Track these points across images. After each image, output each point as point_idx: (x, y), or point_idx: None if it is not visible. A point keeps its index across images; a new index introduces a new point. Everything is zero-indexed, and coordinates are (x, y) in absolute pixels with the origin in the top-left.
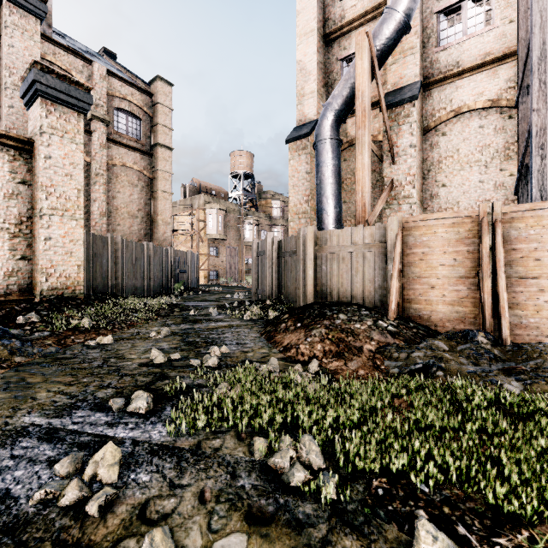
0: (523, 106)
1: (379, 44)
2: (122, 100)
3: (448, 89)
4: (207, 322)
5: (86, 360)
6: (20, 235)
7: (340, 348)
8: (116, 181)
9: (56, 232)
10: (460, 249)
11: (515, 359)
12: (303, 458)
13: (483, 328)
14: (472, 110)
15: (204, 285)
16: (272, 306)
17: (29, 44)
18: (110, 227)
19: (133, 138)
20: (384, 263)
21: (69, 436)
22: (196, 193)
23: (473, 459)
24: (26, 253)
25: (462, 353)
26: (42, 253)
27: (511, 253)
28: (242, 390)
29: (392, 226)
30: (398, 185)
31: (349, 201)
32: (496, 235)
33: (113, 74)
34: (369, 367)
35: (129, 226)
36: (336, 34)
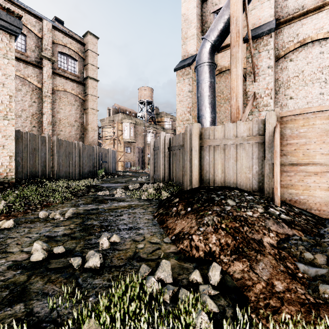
0: None
1: None
2: (64, 47)
3: (295, 26)
4: (111, 202)
5: None
6: None
7: (237, 242)
8: (60, 101)
9: None
10: None
11: None
12: None
13: None
14: (314, 40)
15: (121, 171)
16: (164, 188)
17: None
18: (55, 132)
19: (71, 72)
20: (262, 153)
21: None
22: (116, 113)
23: None
24: None
25: None
26: None
27: None
28: None
29: (270, 120)
30: (258, 97)
31: (219, 112)
32: None
33: (57, 28)
34: (284, 276)
35: (69, 132)
36: None
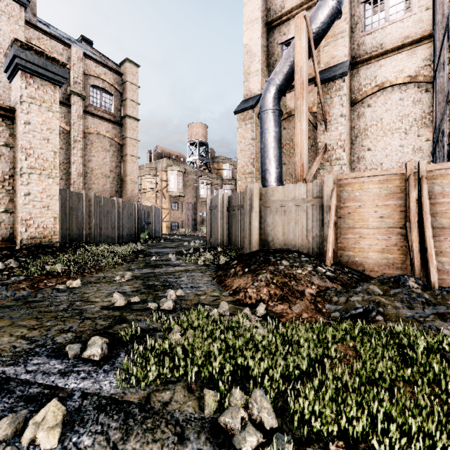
0: (440, 80)
1: (315, 28)
2: (97, 79)
3: (373, 67)
4: (166, 267)
5: (54, 303)
6: (3, 191)
7: (284, 292)
8: (92, 146)
9: (34, 188)
10: (389, 203)
11: (446, 303)
12: (254, 416)
13: (411, 273)
14: (393, 84)
15: (166, 234)
16: (223, 252)
17: (14, 27)
18: (87, 185)
19: (105, 110)
20: (321, 215)
21: (19, 387)
22: (160, 157)
23: (436, 421)
24: (9, 206)
25: (396, 297)
26: (22, 206)
27: (435, 207)
28: (194, 336)
29: (328, 183)
30: (330, 149)
31: (288, 163)
32: (422, 190)
33: (89, 56)
34: (312, 311)
35: (103, 185)
36: (277, 22)
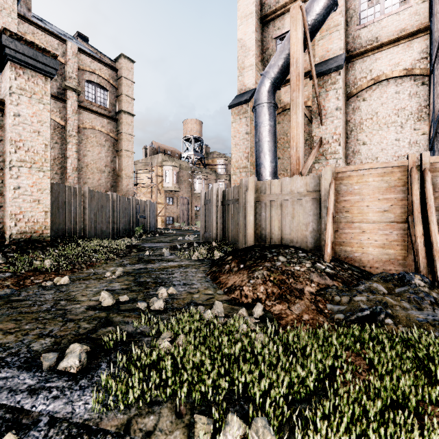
0: (438, 71)
1: (310, 20)
2: (92, 74)
3: (368, 61)
4: (159, 262)
5: (37, 302)
6: None
7: (282, 291)
8: (87, 141)
9: (24, 182)
10: (389, 196)
11: None
12: None
13: (416, 270)
14: (389, 78)
15: (161, 228)
16: (217, 247)
17: (7, 20)
18: (82, 180)
19: (101, 105)
20: (318, 209)
21: None
22: (155, 153)
23: None
24: None
25: (402, 296)
26: (11, 200)
27: None
28: (185, 344)
29: (326, 176)
30: (326, 143)
31: (283, 158)
32: (425, 182)
33: (84, 51)
34: (313, 311)
35: (98, 179)
36: (271, 16)
